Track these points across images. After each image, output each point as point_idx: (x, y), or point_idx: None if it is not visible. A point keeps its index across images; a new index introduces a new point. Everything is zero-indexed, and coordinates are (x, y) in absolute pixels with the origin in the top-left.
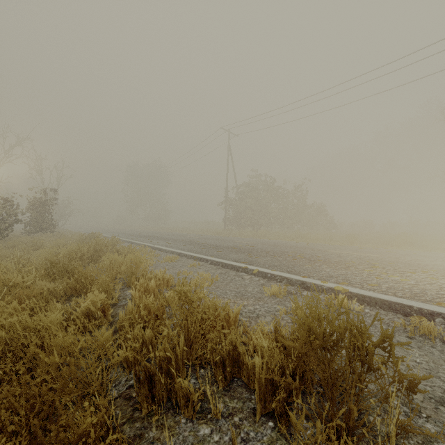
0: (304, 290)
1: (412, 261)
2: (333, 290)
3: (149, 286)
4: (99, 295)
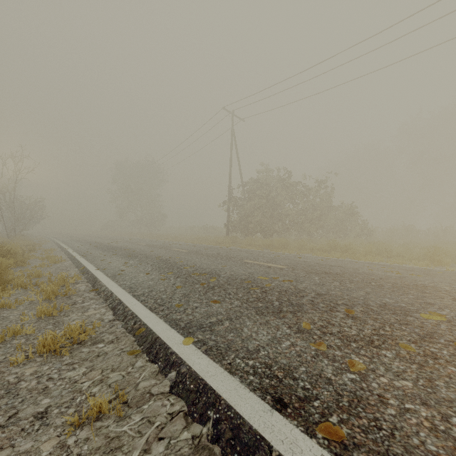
0: None
1: None
2: None
3: None
4: None
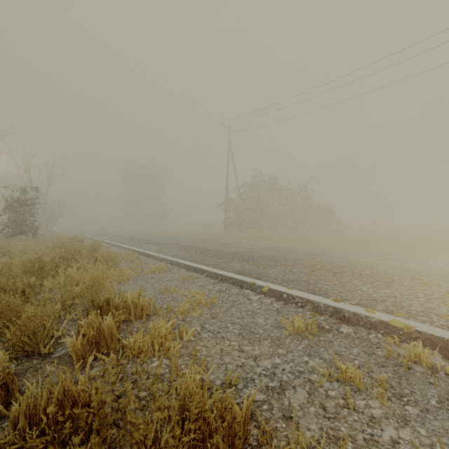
0: (340, 322)
1: None
2: (388, 327)
3: (104, 326)
4: None
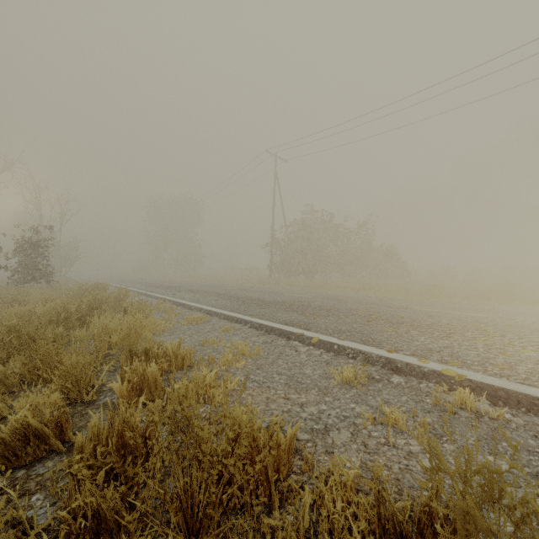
0: (392, 373)
1: (537, 324)
2: (440, 376)
3: (148, 373)
4: (51, 395)
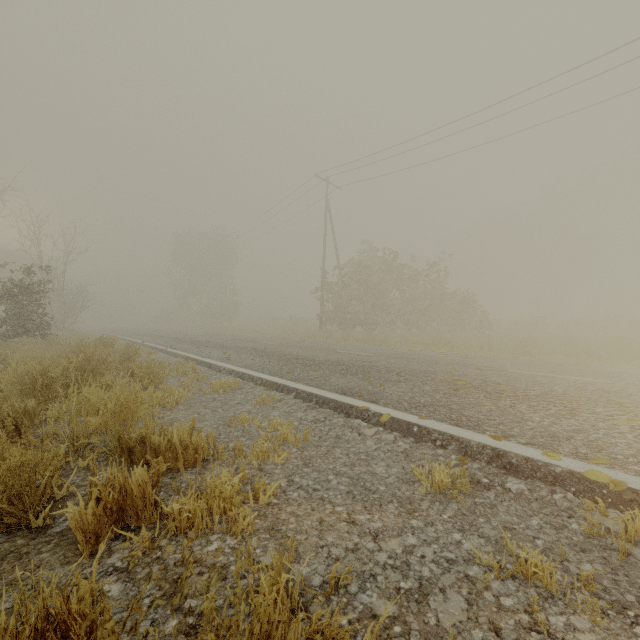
0: (505, 473)
1: None
2: (583, 481)
3: (132, 483)
4: None
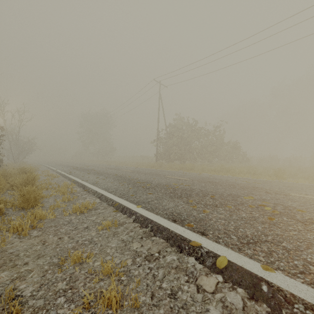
0: None
1: None
2: None
3: None
4: None
